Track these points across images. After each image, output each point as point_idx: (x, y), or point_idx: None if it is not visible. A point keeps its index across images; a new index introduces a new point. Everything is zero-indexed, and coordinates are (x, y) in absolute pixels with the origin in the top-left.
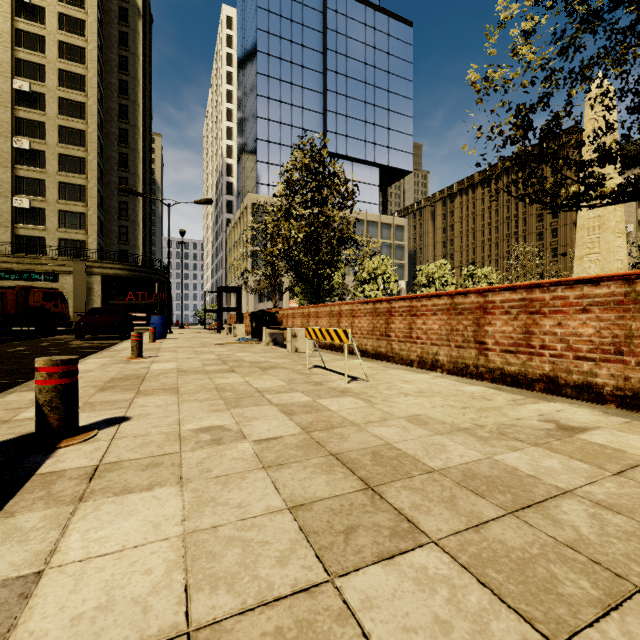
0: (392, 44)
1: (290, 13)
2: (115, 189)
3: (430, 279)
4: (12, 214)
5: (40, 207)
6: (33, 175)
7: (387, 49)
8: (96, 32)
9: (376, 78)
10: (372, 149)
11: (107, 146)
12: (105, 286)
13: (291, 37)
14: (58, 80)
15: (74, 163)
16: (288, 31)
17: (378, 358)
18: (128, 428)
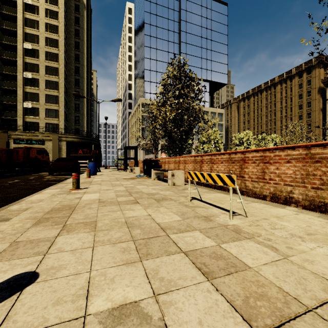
0: (216, 15)
1: (161, 2)
2: (73, 97)
3: (240, 141)
4: (23, 111)
5: (36, 107)
6: (33, 91)
7: (213, 18)
8: (63, 17)
9: (207, 34)
10: (205, 72)
11: (69, 75)
12: (68, 147)
13: (162, 15)
14: (45, 42)
15: (53, 84)
16: (160, 12)
17: (233, 192)
18: (24, 305)
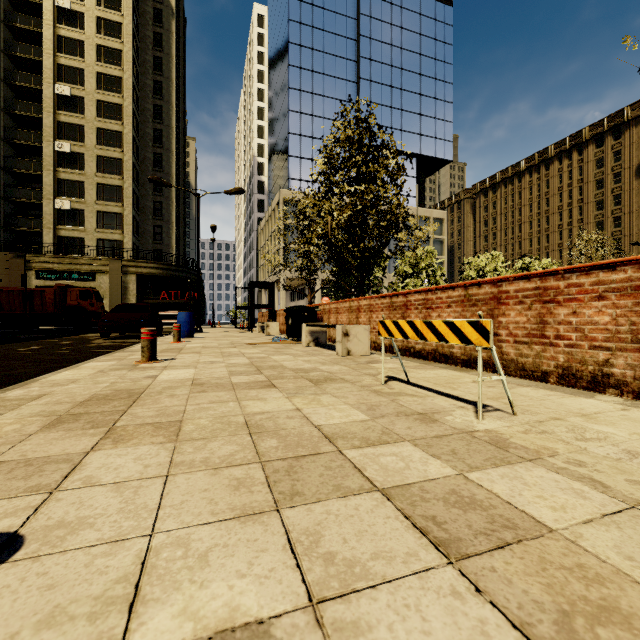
0: (430, 26)
1: (322, 1)
2: (150, 189)
3: (480, 273)
4: (54, 216)
5: (80, 208)
6: (73, 177)
7: (425, 31)
8: (131, 33)
9: (413, 63)
10: (408, 138)
11: (142, 147)
12: (140, 285)
13: (323, 26)
14: (96, 83)
15: (111, 164)
16: (320, 20)
17: (474, 366)
18: None
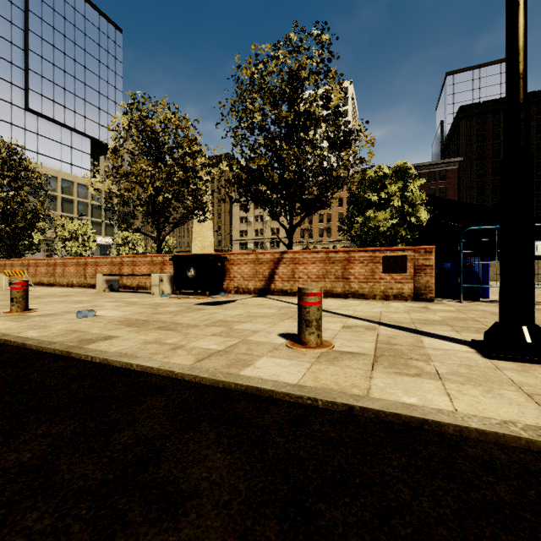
0: (103, 39)
1: None
2: None
3: (125, 241)
4: None
5: None
6: None
7: (98, 41)
8: None
9: (87, 61)
10: (83, 121)
11: None
12: None
13: None
14: None
15: None
16: None
17: (50, 286)
18: None
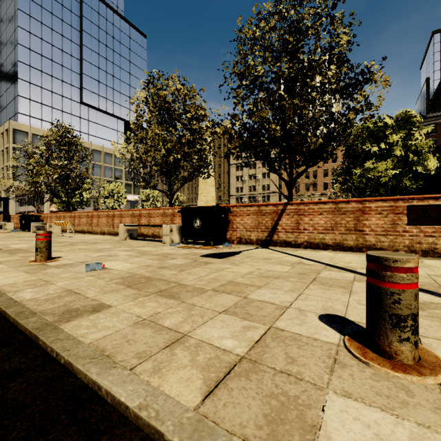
0: (133, 44)
1: None
2: None
3: (147, 197)
4: None
5: None
6: None
7: (129, 46)
8: None
9: (121, 62)
10: (118, 108)
11: None
12: None
13: (52, 10)
14: None
15: None
16: (49, 5)
17: (89, 233)
18: None
